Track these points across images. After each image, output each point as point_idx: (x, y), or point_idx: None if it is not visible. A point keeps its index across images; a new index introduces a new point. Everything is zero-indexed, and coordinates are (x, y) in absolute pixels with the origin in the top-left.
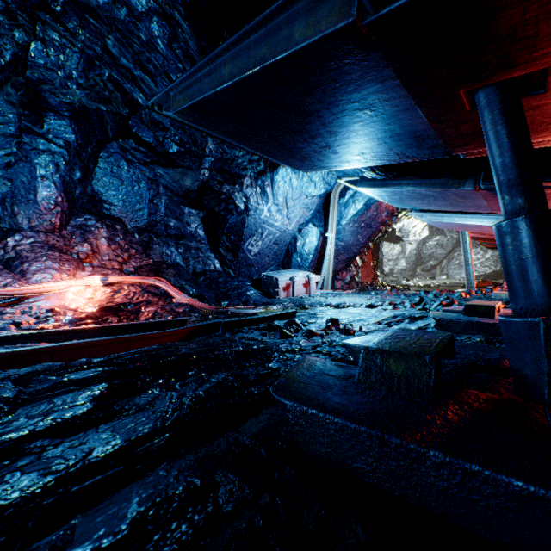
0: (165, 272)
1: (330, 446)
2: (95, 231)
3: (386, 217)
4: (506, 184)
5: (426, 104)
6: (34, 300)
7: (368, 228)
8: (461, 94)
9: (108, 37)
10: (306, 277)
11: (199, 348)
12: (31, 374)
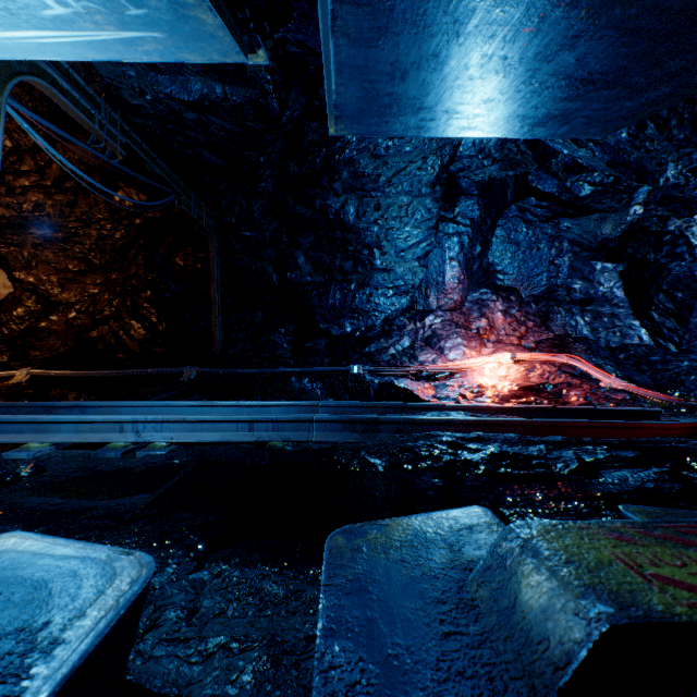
0: (572, 348)
1: None
2: (490, 305)
3: None
4: None
5: None
6: (461, 375)
7: None
8: None
9: None
10: None
11: None
12: (561, 443)
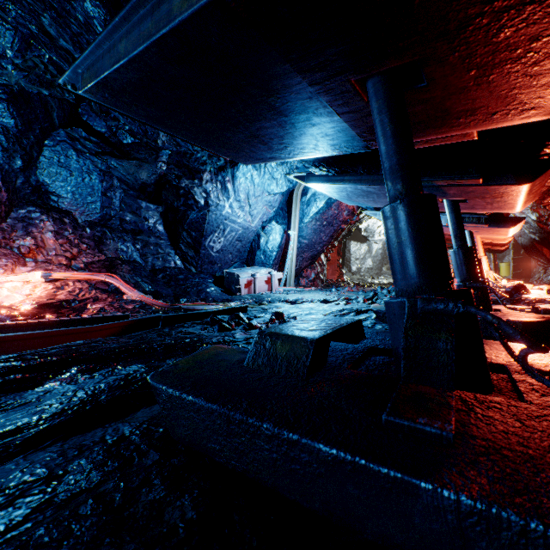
0: (119, 268)
1: (190, 428)
2: (39, 224)
3: (348, 216)
4: (388, 171)
5: (325, 93)
6: None
7: (331, 226)
8: (352, 83)
9: (43, 15)
10: (269, 274)
11: (128, 342)
12: None
